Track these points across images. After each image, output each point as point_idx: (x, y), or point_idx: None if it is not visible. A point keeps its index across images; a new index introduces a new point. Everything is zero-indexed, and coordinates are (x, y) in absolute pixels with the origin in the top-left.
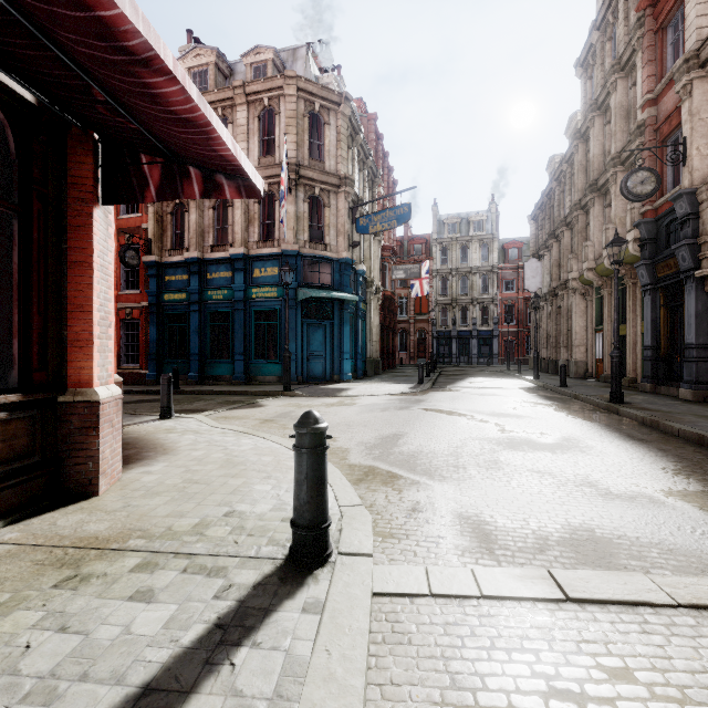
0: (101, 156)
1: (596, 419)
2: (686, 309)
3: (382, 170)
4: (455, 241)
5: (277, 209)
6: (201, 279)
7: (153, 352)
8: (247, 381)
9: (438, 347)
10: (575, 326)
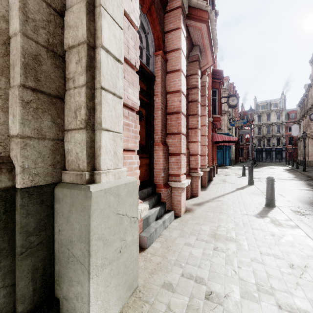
0: None
1: (292, 173)
2: None
3: None
4: (264, 112)
5: None
6: None
7: None
8: None
9: (256, 155)
10: (309, 149)
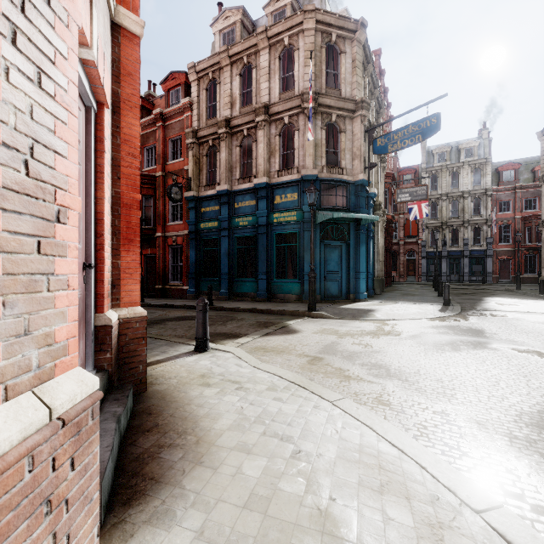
0: None
1: None
2: None
3: None
4: (445, 169)
5: (296, 139)
6: (230, 208)
7: (192, 272)
8: (269, 298)
9: (427, 267)
10: None
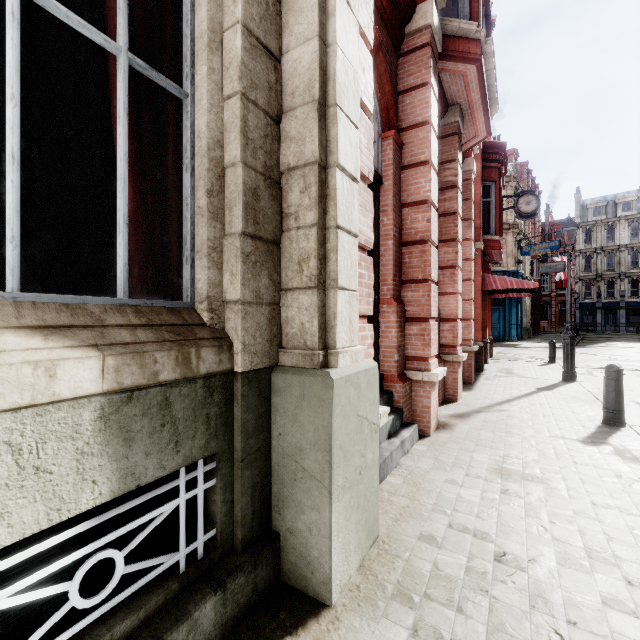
0: None
1: None
2: None
3: None
4: (599, 223)
5: None
6: None
7: None
8: None
9: (581, 317)
10: None
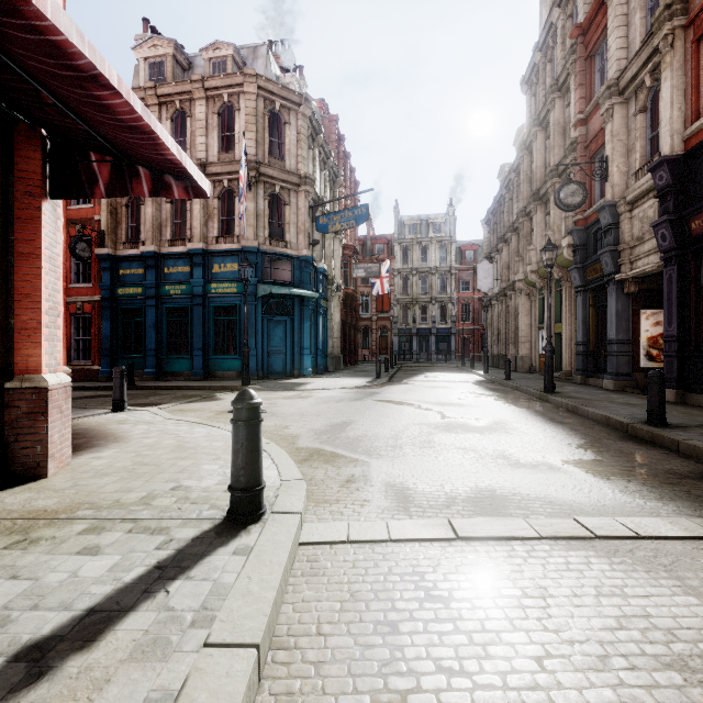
0: (49, 152)
1: (528, 407)
2: (609, 308)
3: (344, 171)
4: (415, 242)
5: (236, 205)
6: (158, 273)
7: (106, 347)
8: (206, 376)
9: (399, 344)
10: (521, 324)
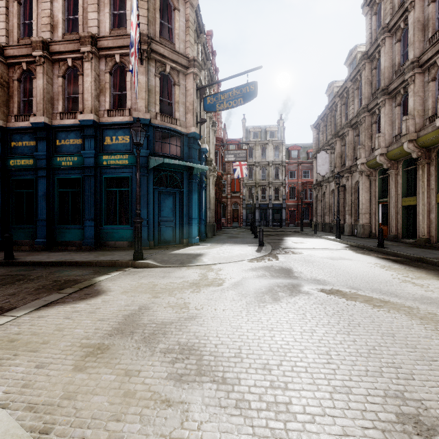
0: None
1: None
2: None
3: None
4: (257, 143)
5: (128, 80)
6: (50, 145)
7: None
8: (97, 246)
9: (246, 215)
10: (362, 199)
